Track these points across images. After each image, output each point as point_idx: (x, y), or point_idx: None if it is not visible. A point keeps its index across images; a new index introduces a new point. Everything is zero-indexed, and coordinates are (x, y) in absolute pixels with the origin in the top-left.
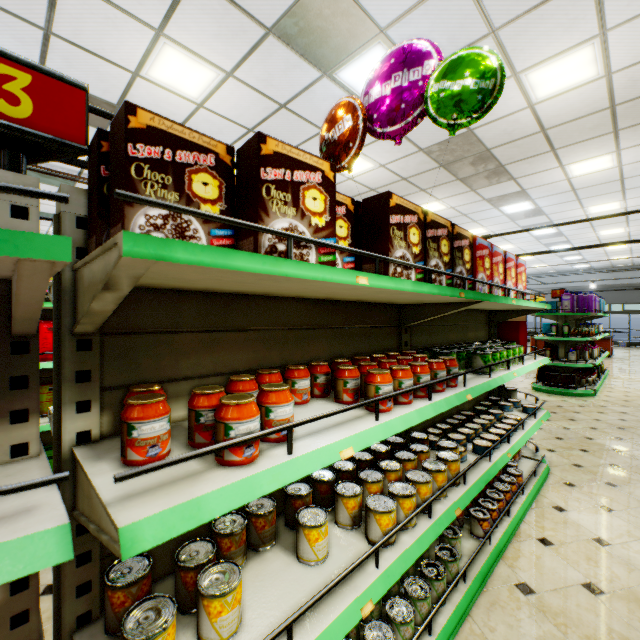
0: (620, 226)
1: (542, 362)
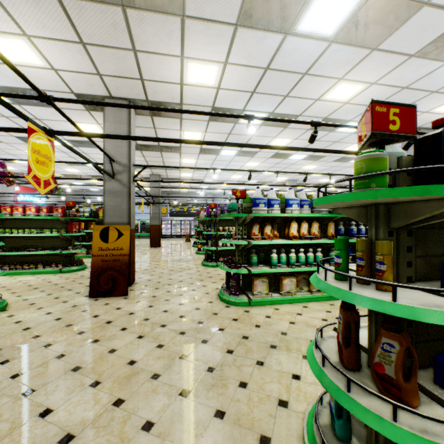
0: (346, 144)
1: (47, 235)
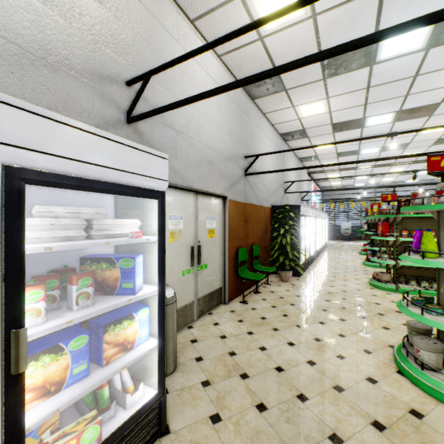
0: None
1: None
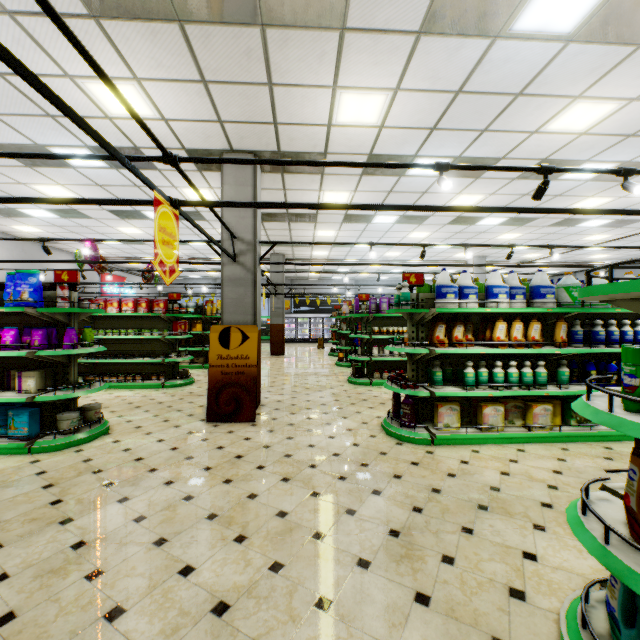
0: (575, 198)
1: (147, 337)
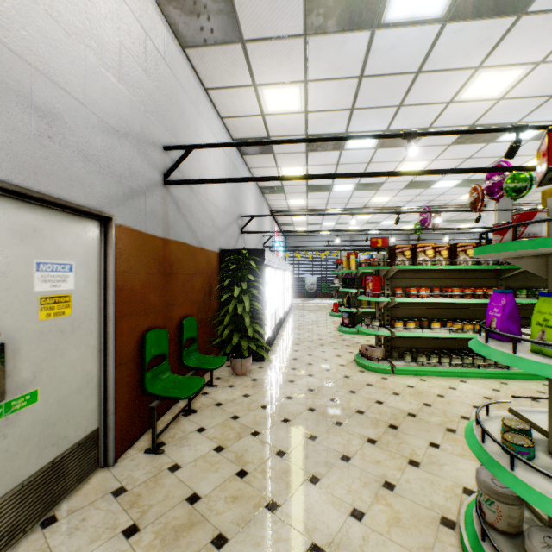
0: None
1: None
